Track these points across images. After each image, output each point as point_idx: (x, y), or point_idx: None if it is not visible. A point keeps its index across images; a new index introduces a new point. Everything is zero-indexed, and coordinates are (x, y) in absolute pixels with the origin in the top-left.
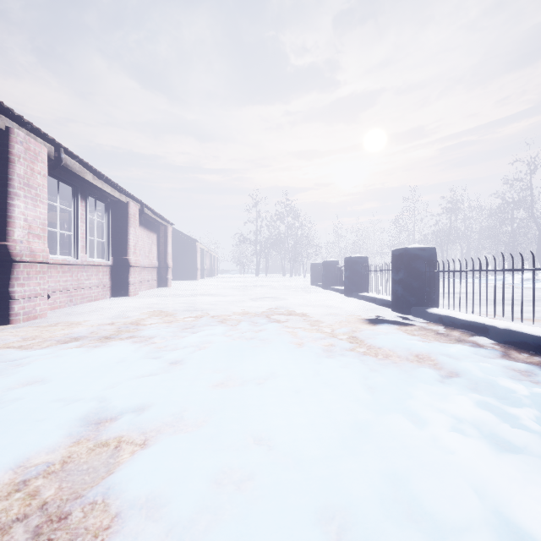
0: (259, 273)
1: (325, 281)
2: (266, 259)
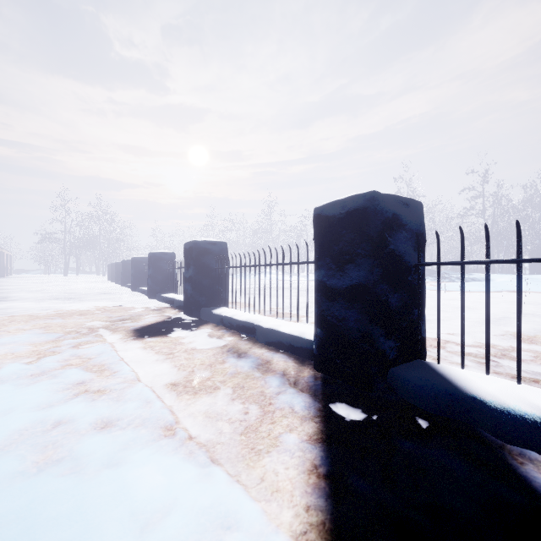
0: (72, 273)
1: (112, 277)
2: (78, 258)
